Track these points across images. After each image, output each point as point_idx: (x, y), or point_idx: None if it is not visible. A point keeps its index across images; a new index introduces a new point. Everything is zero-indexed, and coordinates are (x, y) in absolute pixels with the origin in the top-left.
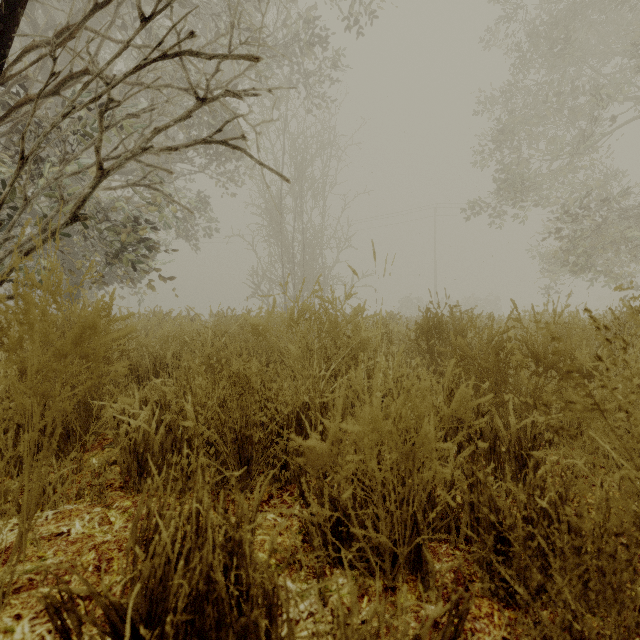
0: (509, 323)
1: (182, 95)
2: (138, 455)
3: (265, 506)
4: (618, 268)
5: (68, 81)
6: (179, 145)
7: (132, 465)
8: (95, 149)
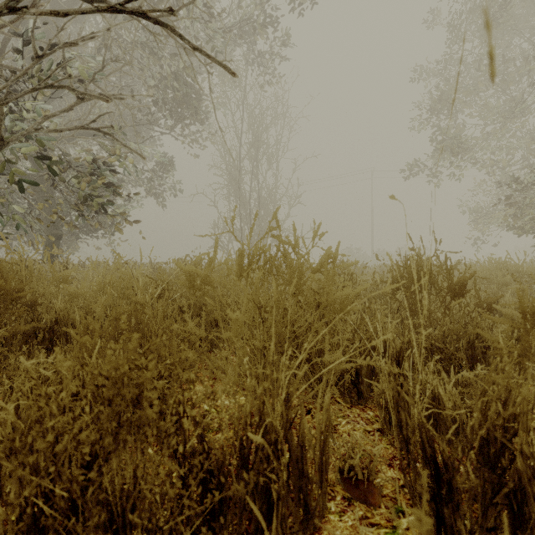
0: (472, 271)
1: (148, 63)
2: None
3: None
4: None
5: None
6: (71, 10)
7: None
8: None
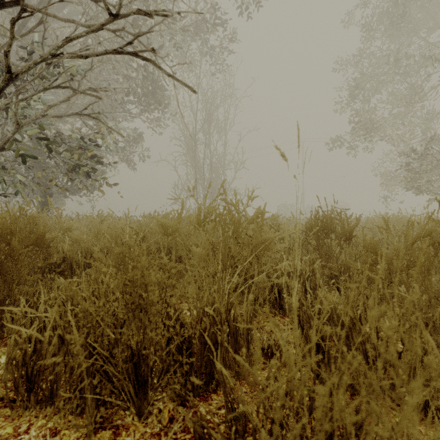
0: (372, 223)
1: (123, 57)
2: (27, 369)
3: (163, 437)
4: (437, 182)
5: (0, 8)
6: (90, 53)
7: (19, 381)
8: (4, 53)
